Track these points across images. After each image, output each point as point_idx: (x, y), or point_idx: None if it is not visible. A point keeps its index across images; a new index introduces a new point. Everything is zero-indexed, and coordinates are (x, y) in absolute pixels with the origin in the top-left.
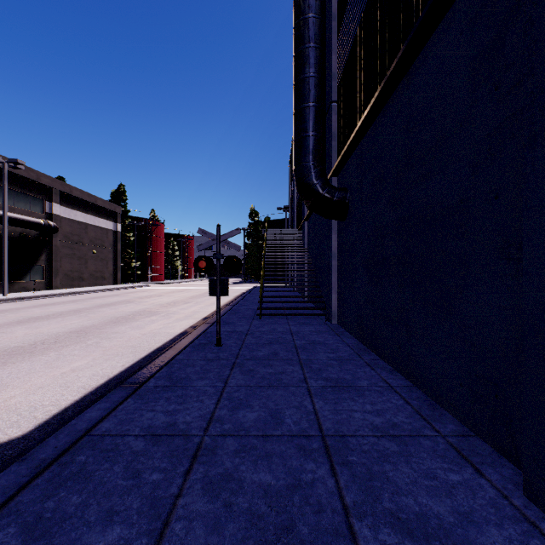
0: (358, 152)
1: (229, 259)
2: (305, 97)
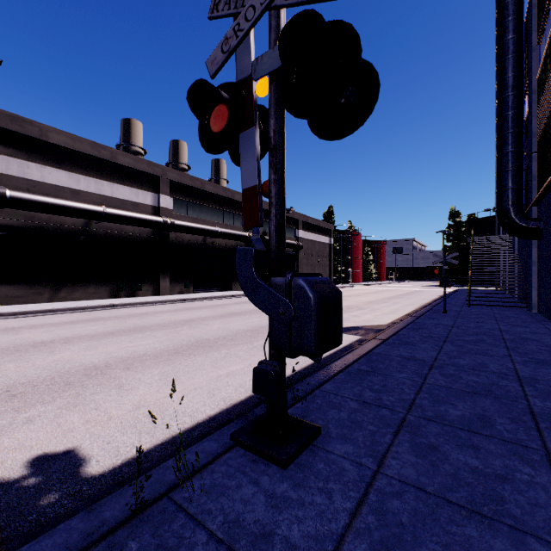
0: (546, 199)
1: (451, 268)
2: (504, 165)
